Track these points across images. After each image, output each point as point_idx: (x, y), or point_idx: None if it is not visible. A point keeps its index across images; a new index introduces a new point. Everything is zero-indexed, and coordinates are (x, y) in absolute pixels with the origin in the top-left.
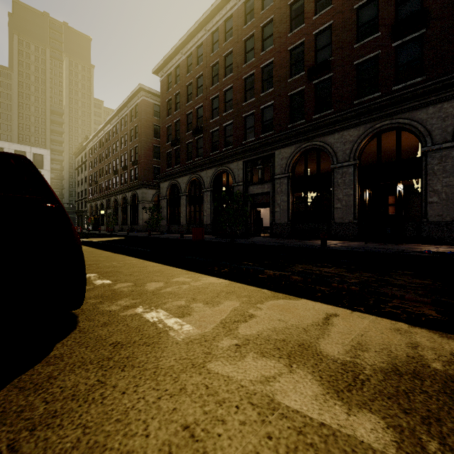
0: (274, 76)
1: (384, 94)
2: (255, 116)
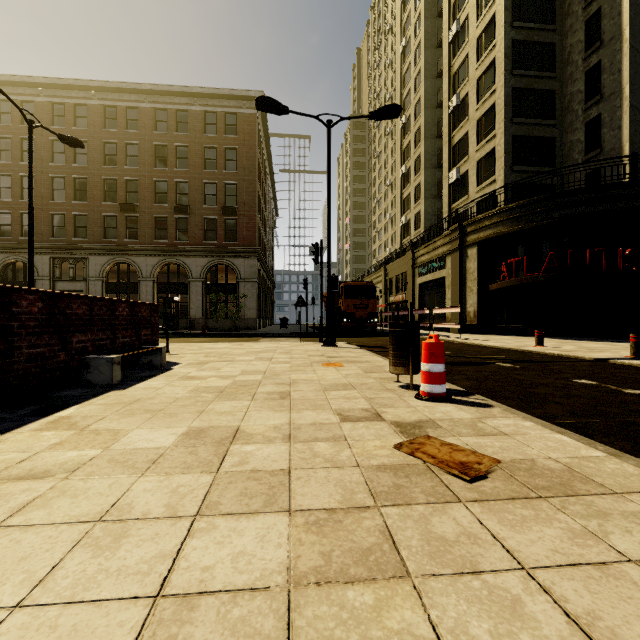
0: (88, 192)
1: (170, 242)
2: (67, 219)
